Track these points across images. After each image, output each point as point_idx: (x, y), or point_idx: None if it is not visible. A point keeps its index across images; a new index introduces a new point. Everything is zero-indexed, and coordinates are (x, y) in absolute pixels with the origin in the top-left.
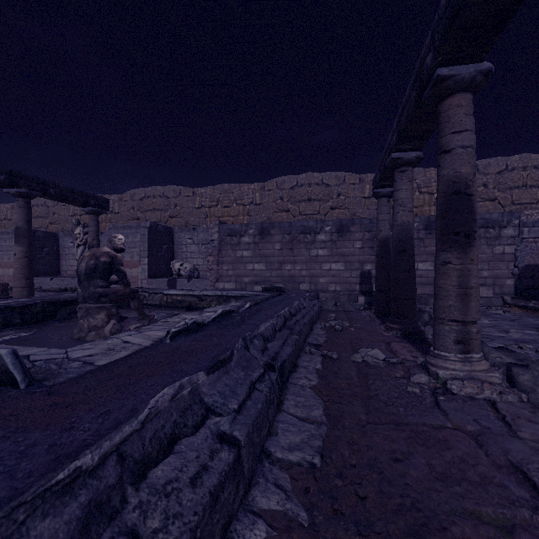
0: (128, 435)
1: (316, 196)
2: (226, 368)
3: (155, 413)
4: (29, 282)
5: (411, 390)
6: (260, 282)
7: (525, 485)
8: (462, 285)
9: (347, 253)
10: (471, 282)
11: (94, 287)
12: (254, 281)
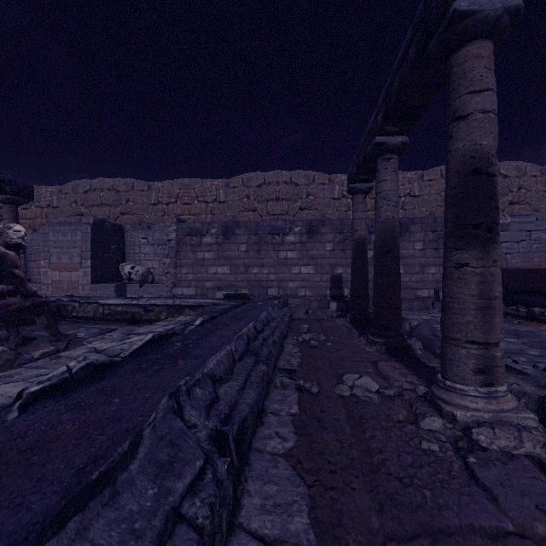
0: None
1: (284, 195)
2: (112, 487)
3: None
4: None
5: (427, 447)
6: (223, 287)
7: None
8: (484, 294)
9: (317, 255)
10: (495, 291)
11: None
12: (217, 286)
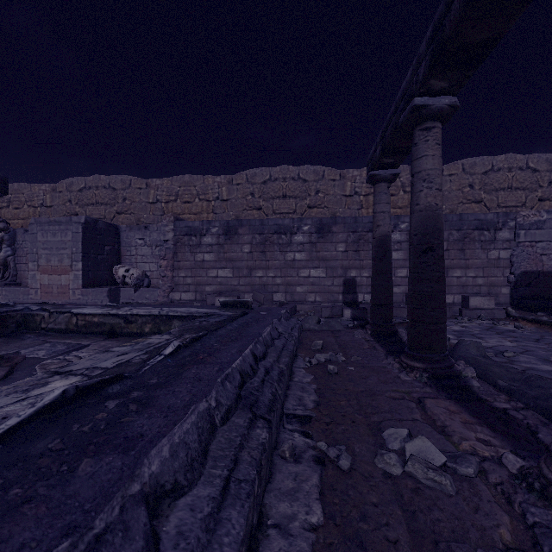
0: None
1: (292, 193)
2: None
3: None
4: None
5: None
6: (224, 292)
7: None
8: None
9: (328, 257)
10: None
11: None
12: (218, 291)
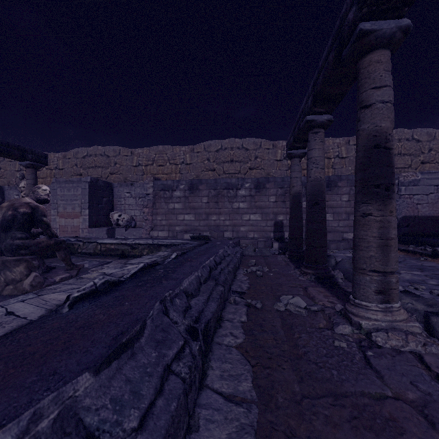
0: None
1: (237, 158)
2: (132, 350)
3: None
4: None
5: (338, 344)
6: (190, 231)
7: None
8: (383, 236)
9: (263, 206)
10: (391, 233)
11: (12, 239)
12: (185, 230)
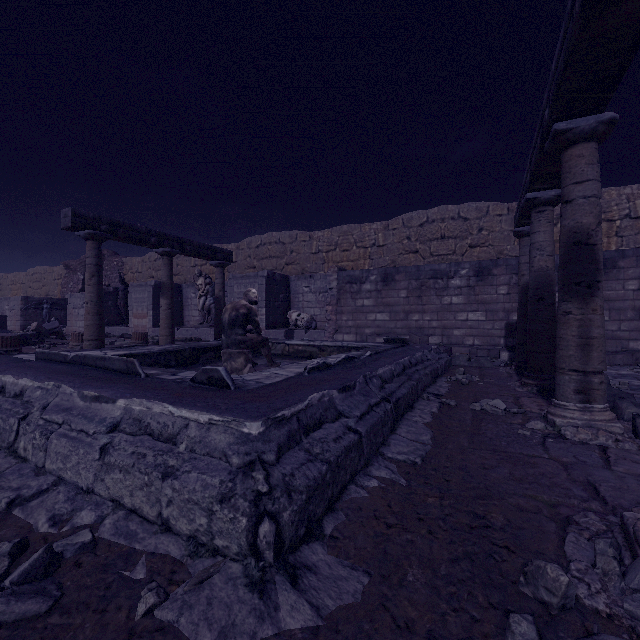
0: (300, 410)
1: (451, 233)
2: (350, 393)
3: (311, 405)
4: (172, 331)
5: (521, 432)
6: (383, 334)
7: (588, 491)
8: (583, 335)
9: (488, 300)
10: (592, 332)
11: (235, 335)
12: (376, 333)
